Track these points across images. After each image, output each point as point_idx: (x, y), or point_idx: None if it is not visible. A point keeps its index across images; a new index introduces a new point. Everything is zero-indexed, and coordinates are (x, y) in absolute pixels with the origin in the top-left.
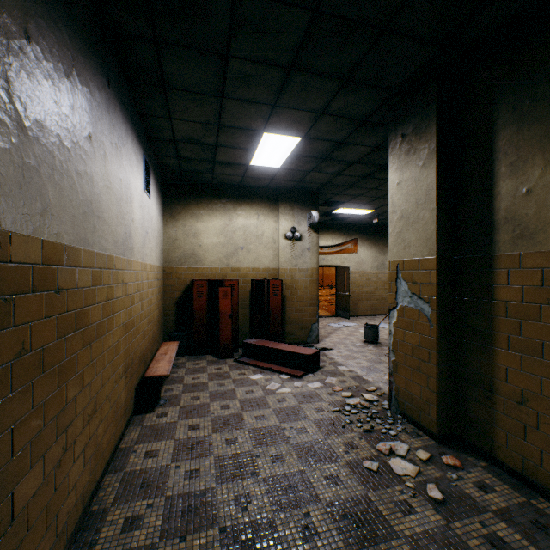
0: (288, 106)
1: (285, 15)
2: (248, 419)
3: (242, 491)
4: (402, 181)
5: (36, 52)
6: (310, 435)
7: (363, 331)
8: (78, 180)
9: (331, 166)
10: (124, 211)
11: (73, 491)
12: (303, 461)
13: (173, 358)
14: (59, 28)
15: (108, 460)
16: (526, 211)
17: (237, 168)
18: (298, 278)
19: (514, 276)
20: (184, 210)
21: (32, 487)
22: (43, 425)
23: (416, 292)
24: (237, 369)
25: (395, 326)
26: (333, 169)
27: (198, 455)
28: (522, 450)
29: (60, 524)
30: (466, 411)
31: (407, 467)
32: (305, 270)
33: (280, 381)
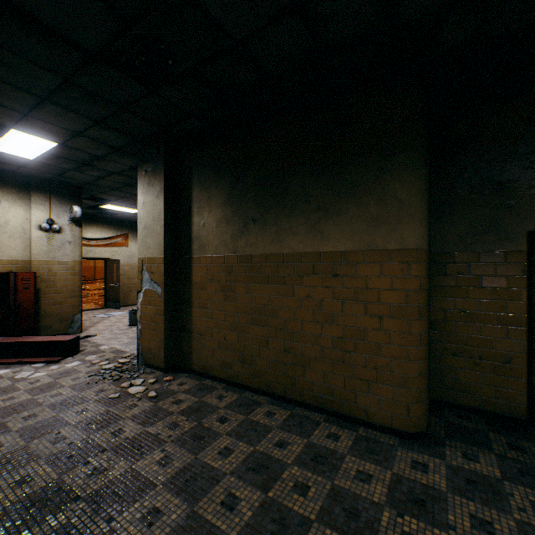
0: (43, 120)
1: (39, 71)
2: None
3: None
4: (146, 203)
5: None
6: (66, 395)
7: (129, 316)
8: None
9: (93, 170)
10: None
11: None
12: (58, 410)
13: None
14: None
15: None
16: (203, 234)
17: None
18: (58, 270)
19: (199, 268)
20: None
21: None
22: None
23: (154, 279)
24: None
25: (142, 303)
26: (96, 173)
27: None
28: (202, 359)
29: None
30: (181, 348)
31: (140, 388)
32: (66, 262)
33: (34, 370)
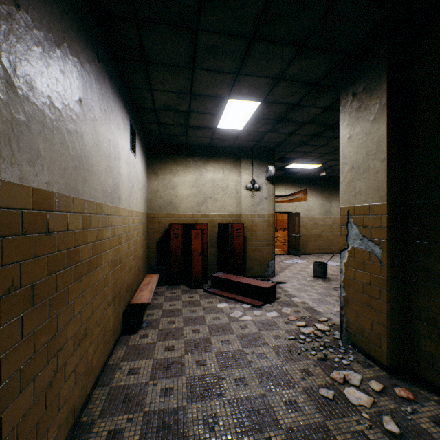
0: (249, 74)
1: None
2: (215, 343)
3: (210, 412)
4: (353, 135)
5: (26, 20)
6: (269, 360)
7: (313, 267)
8: (69, 138)
9: (286, 127)
10: (112, 167)
11: (64, 407)
12: (264, 385)
13: (153, 288)
14: (50, 3)
15: (98, 375)
16: None
17: (206, 131)
18: (257, 222)
19: None
20: (163, 167)
21: (21, 409)
22: (33, 353)
23: (367, 235)
24: (206, 298)
25: (346, 265)
26: (288, 130)
27: (173, 374)
28: None
29: (51, 437)
30: (417, 346)
31: (362, 397)
32: (263, 215)
33: (242, 310)
